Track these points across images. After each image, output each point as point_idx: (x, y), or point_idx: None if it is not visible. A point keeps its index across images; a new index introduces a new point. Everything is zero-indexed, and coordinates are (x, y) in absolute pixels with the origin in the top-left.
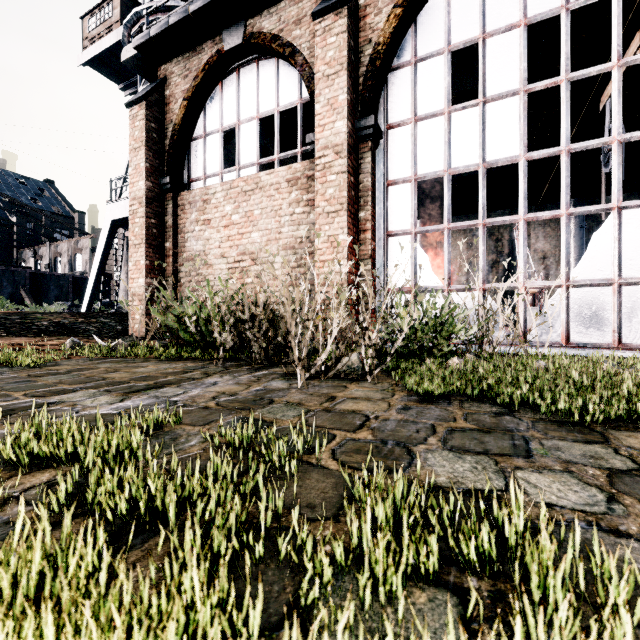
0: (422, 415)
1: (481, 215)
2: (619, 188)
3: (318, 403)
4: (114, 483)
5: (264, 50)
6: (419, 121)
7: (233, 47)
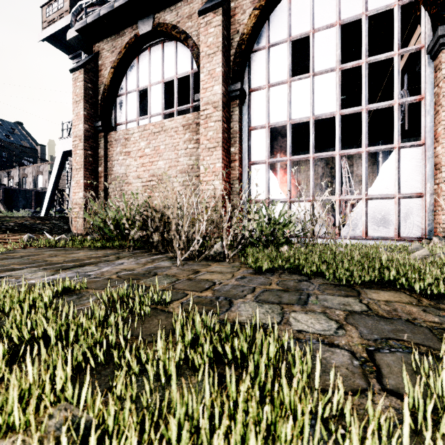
0: (251, 281)
1: (311, 151)
2: (398, 134)
3: (186, 275)
4: (22, 321)
5: (167, 35)
6: (271, 87)
7: (145, 32)
